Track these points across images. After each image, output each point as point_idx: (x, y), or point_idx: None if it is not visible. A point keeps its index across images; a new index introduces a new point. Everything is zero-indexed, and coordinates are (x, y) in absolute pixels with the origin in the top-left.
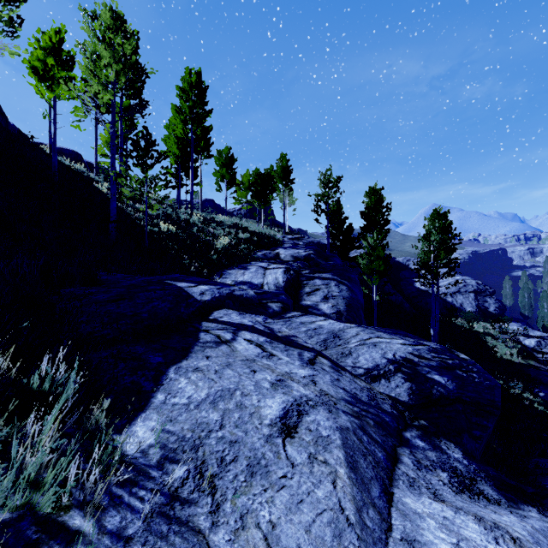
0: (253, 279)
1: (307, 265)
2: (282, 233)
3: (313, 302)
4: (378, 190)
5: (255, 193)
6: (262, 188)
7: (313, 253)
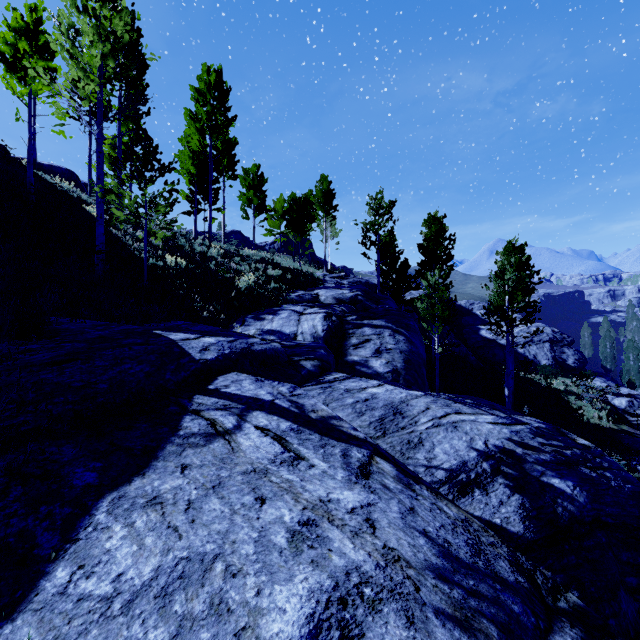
0: (284, 327)
1: (354, 309)
2: (323, 271)
3: (362, 357)
4: (440, 218)
5: (290, 221)
6: (298, 216)
7: (361, 294)
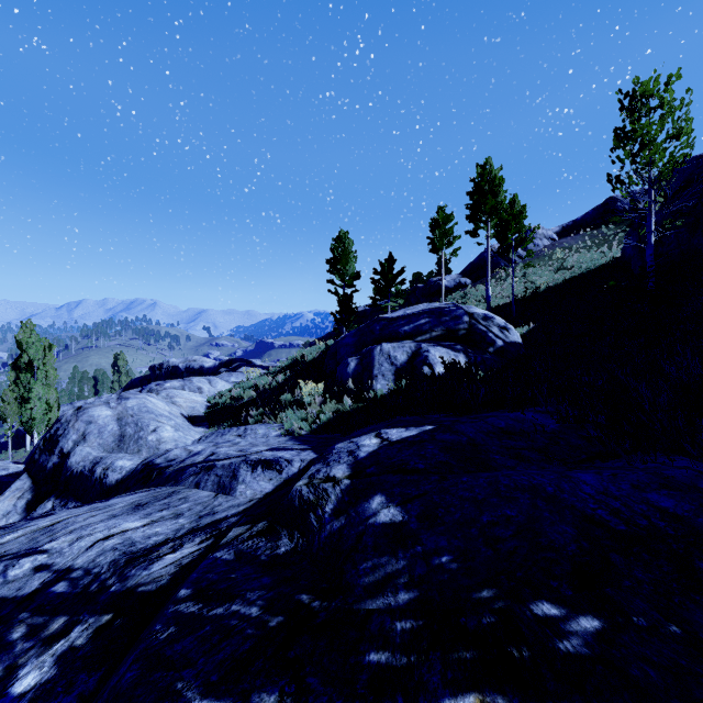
0: None
1: None
2: None
3: None
4: None
5: None
6: None
7: None
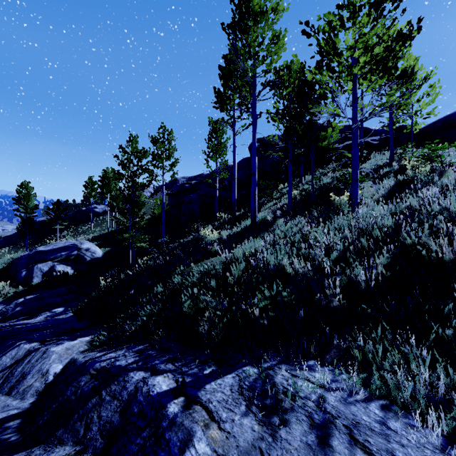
0: None
1: None
2: None
3: None
4: None
5: None
6: None
7: None
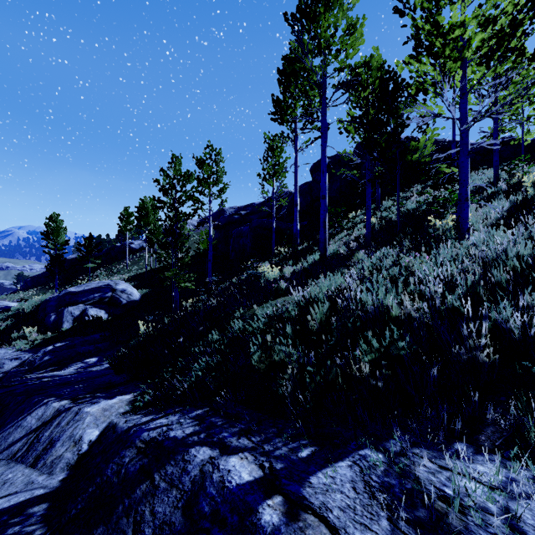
0: None
1: None
2: None
3: None
4: None
5: None
6: None
7: None
